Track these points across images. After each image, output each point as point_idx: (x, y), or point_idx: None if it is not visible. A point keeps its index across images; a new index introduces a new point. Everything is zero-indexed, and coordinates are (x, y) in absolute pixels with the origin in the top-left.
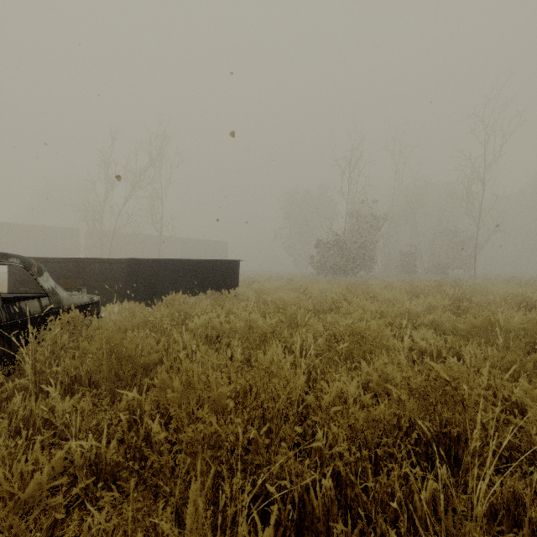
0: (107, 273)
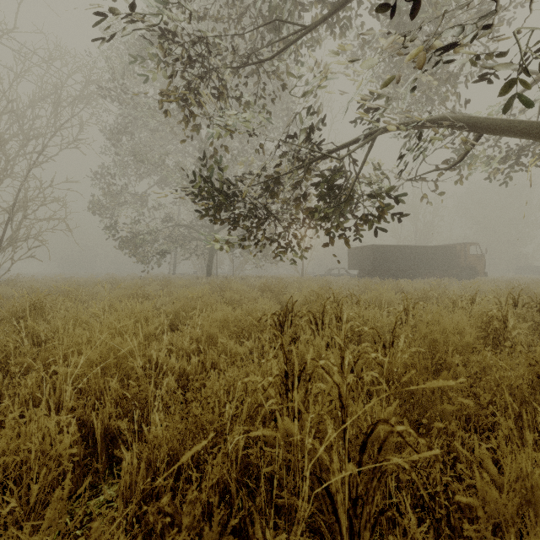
0: None
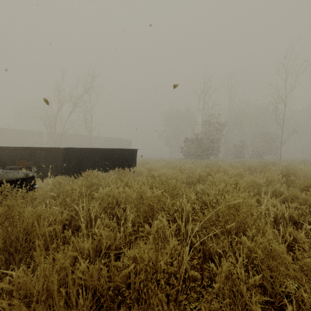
0: (50, 157)
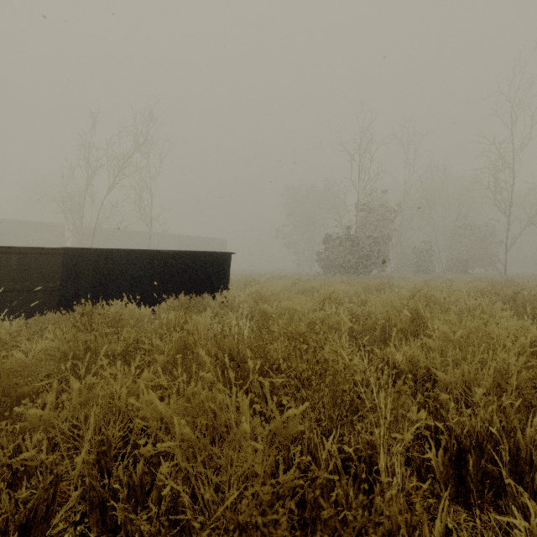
0: (32, 270)
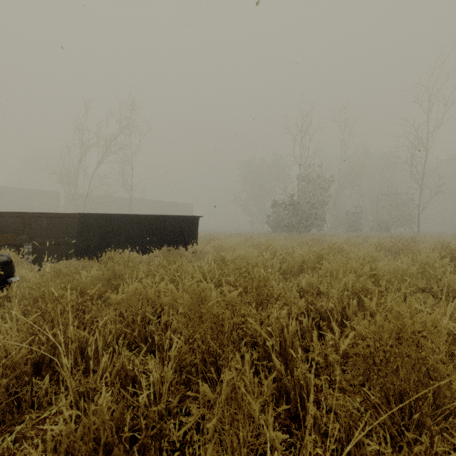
0: (57, 229)
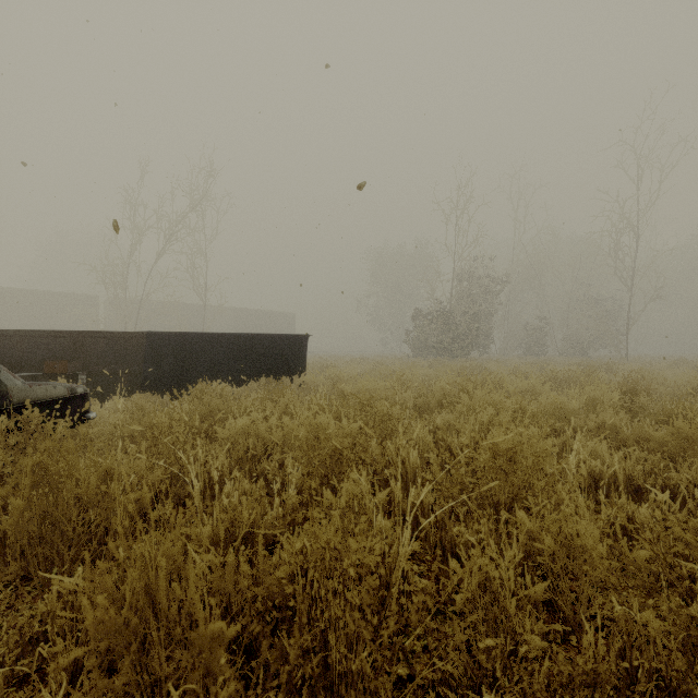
0: (118, 353)
